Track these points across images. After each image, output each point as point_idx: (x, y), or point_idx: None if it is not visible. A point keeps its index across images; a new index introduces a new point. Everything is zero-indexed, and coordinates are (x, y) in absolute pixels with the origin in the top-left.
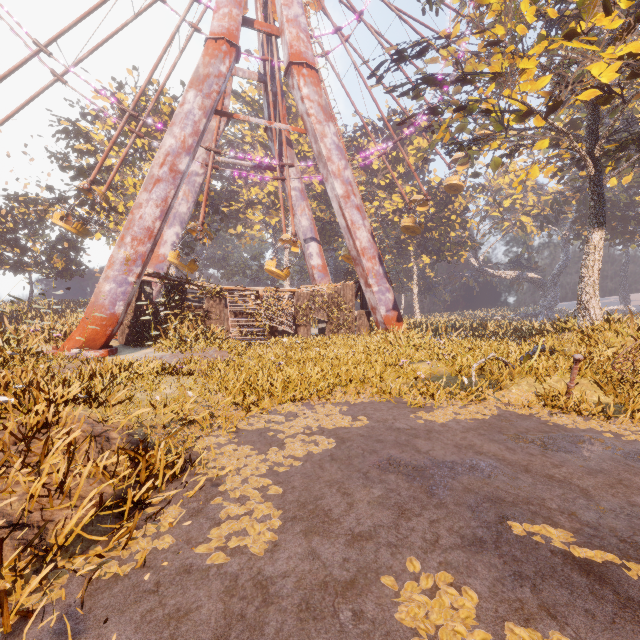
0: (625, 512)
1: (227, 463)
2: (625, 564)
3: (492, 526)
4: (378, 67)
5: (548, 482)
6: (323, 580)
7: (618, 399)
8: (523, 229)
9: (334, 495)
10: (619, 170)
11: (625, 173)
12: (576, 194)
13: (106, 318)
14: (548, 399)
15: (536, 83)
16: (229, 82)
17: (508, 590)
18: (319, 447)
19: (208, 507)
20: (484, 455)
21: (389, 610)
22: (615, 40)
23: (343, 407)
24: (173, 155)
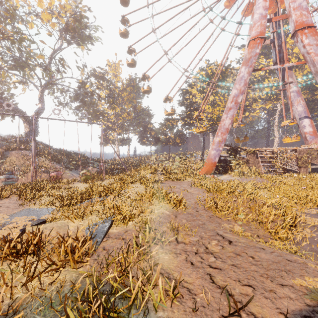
0: None
1: (312, 221)
2: None
3: None
4: None
5: None
6: None
7: None
8: None
9: None
10: None
11: None
12: None
13: (212, 163)
14: None
15: None
16: None
17: None
18: None
19: None
20: None
21: None
22: None
23: None
24: (236, 97)
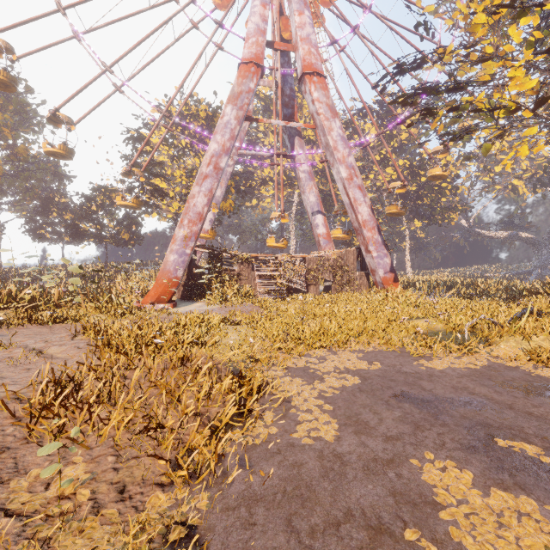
0: None
1: (289, 389)
2: None
3: (482, 440)
4: (381, 79)
5: (527, 417)
6: (373, 457)
7: None
8: (515, 192)
9: (368, 413)
10: None
11: None
12: None
13: (171, 280)
14: (534, 355)
15: (524, 86)
16: None
17: (493, 474)
18: (349, 382)
19: (289, 414)
20: (476, 395)
21: (417, 475)
22: None
23: (359, 354)
24: (216, 156)
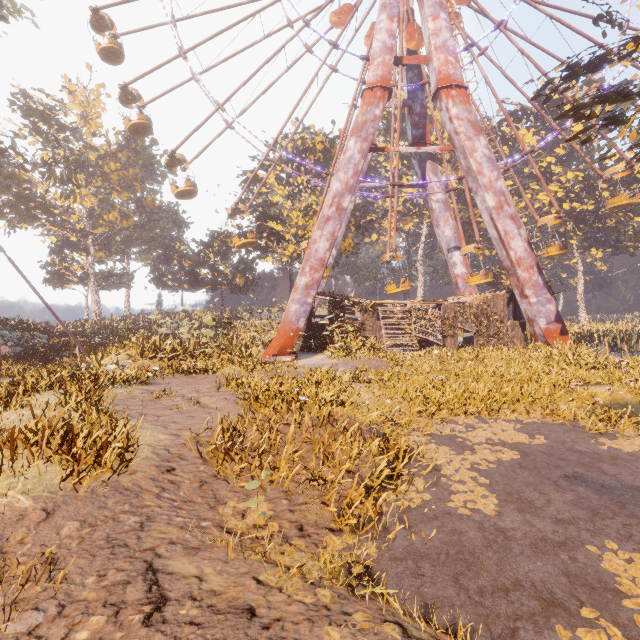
0: None
1: (437, 457)
2: None
3: None
4: (543, 87)
5: None
6: (542, 537)
7: None
8: None
9: (532, 492)
10: None
11: None
12: None
13: (293, 331)
14: None
15: None
16: None
17: None
18: (506, 456)
19: (440, 483)
20: None
21: (595, 562)
22: None
23: (516, 424)
24: (339, 196)
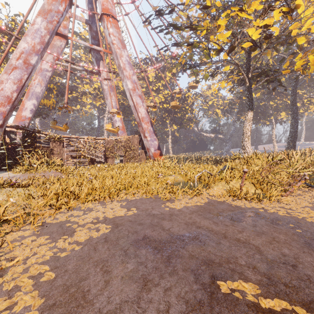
0: (282, 261)
1: (19, 254)
2: (294, 309)
3: (207, 287)
4: (148, 17)
5: (237, 244)
6: None
7: (262, 191)
8: (217, 115)
9: (96, 274)
10: (258, 84)
11: (257, 91)
12: (238, 100)
13: None
14: (231, 192)
15: (225, 34)
16: (67, 20)
17: None
18: (99, 232)
19: None
20: (201, 228)
21: None
22: (259, 17)
23: (123, 203)
24: (26, 53)
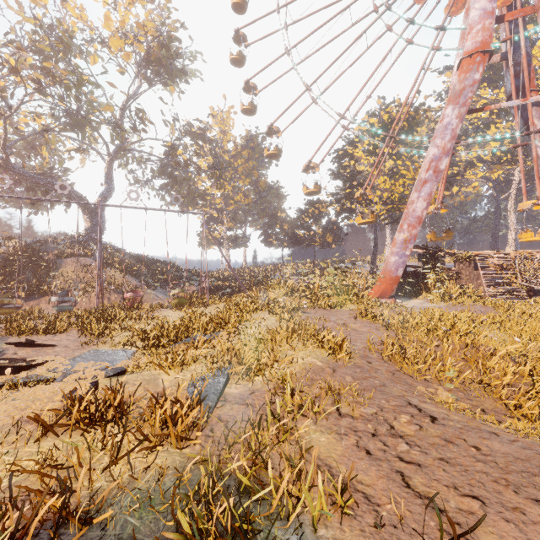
0: None
1: None
2: None
3: None
4: None
5: None
6: None
7: None
8: None
9: None
10: None
11: None
12: None
13: (392, 279)
14: None
15: None
16: None
17: None
18: None
19: None
20: None
21: None
22: None
23: None
24: (435, 160)
